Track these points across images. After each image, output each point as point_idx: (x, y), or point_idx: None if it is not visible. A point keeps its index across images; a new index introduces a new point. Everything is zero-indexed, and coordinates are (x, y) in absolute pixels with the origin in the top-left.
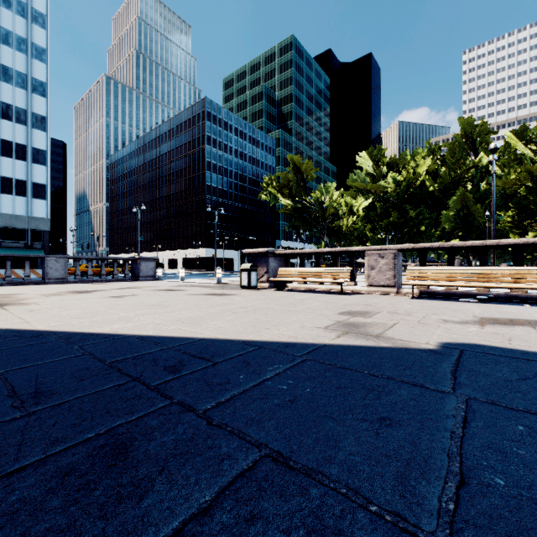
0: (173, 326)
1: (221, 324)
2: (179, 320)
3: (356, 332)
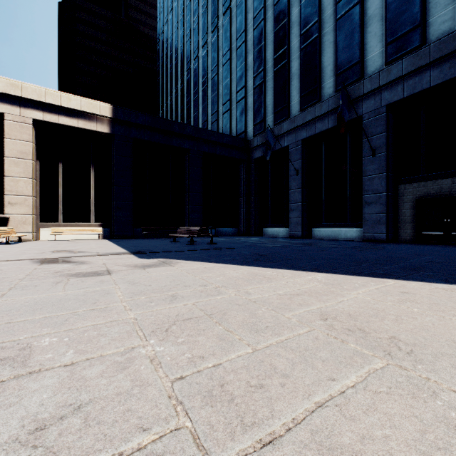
0: (269, 273)
1: (232, 272)
2: (269, 279)
3: (165, 263)
